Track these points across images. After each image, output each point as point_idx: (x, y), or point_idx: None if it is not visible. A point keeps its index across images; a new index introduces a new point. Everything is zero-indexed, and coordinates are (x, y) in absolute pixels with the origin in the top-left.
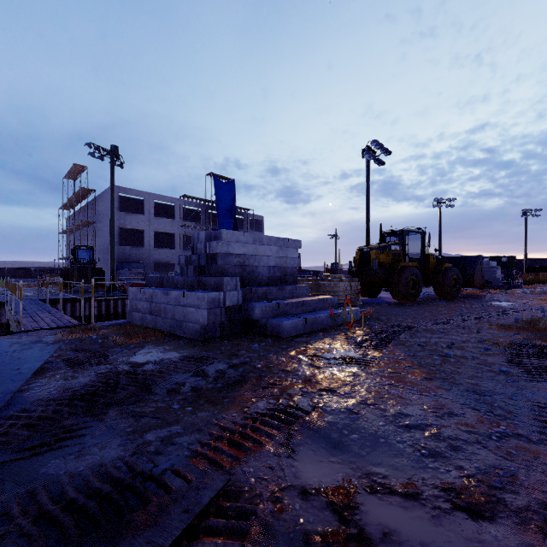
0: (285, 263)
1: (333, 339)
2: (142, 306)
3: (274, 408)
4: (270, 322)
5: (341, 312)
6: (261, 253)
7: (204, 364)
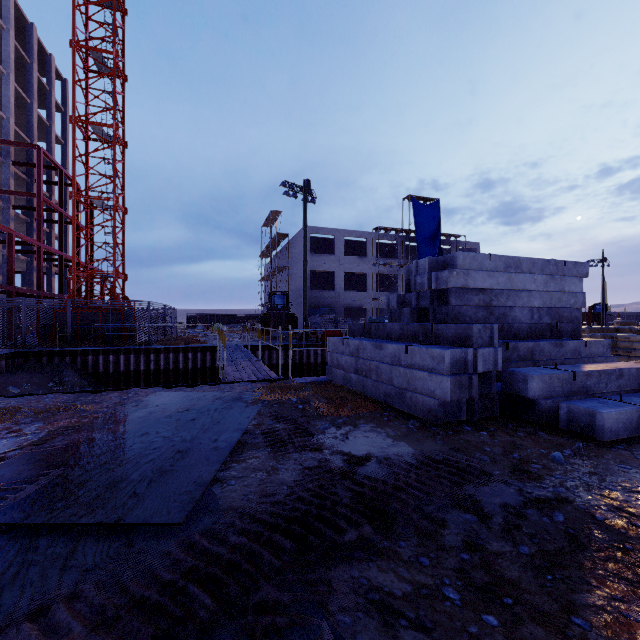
0: (559, 302)
1: None
2: (345, 361)
3: None
4: (565, 407)
5: None
6: (517, 286)
7: (468, 482)
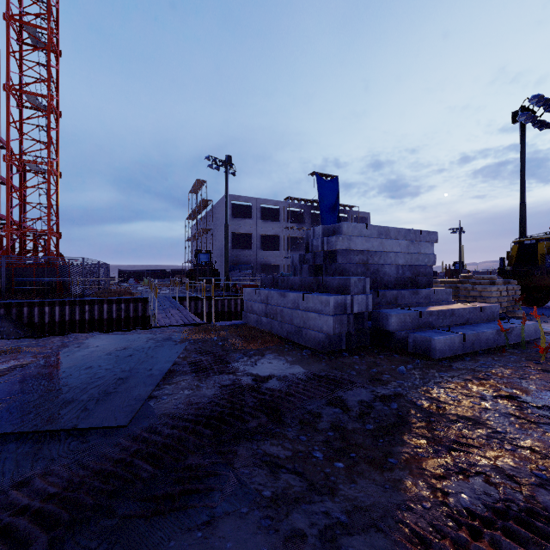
0: (417, 261)
1: (521, 370)
2: (257, 308)
3: (502, 510)
4: (412, 336)
5: (513, 327)
6: (387, 249)
7: (339, 389)
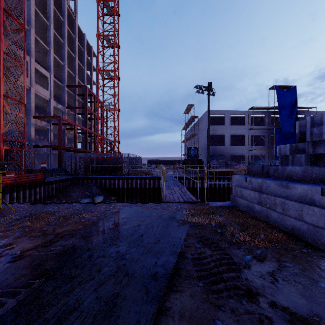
0: None
1: None
2: (248, 194)
3: None
4: None
5: None
6: None
7: None
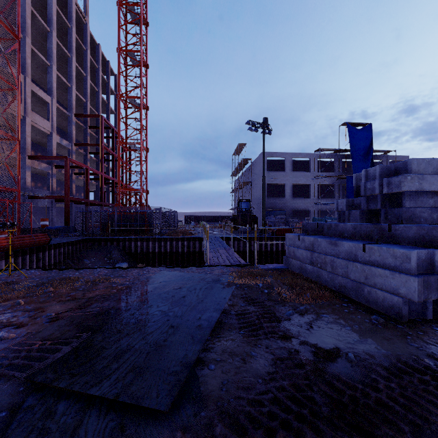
0: None
1: None
2: (300, 254)
3: None
4: None
5: None
6: None
7: None
